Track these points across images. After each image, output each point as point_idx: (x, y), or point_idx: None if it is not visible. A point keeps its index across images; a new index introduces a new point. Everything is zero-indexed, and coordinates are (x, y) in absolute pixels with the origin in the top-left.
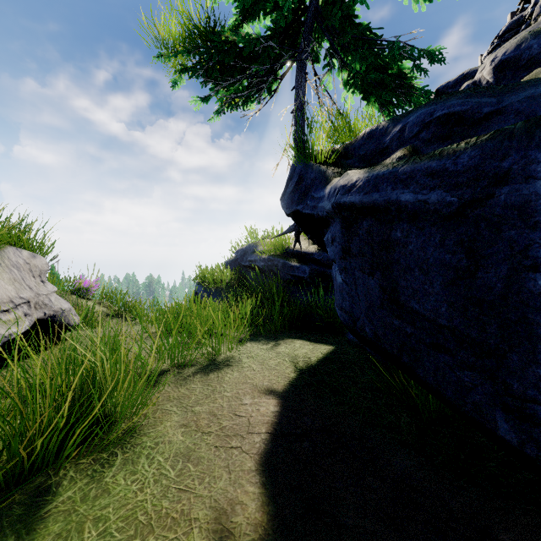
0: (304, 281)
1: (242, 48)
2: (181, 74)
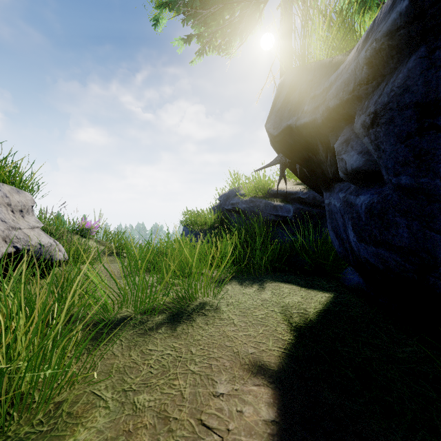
0: (288, 220)
1: None
2: (161, 10)
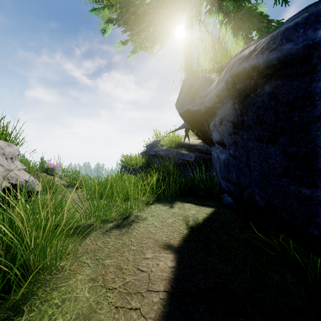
0: (191, 163)
1: (148, 3)
2: (108, 24)
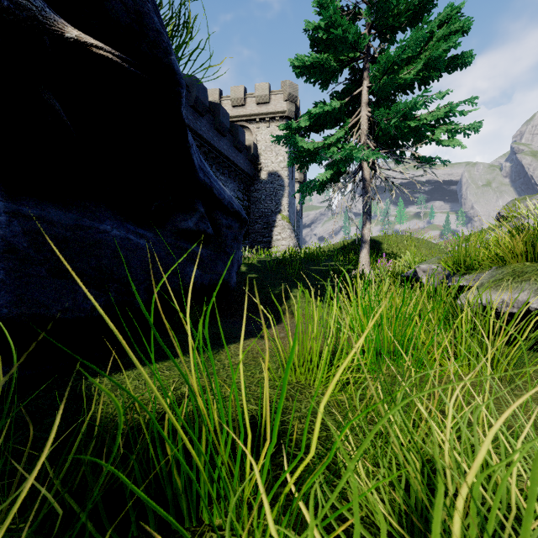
0: None
1: None
2: None
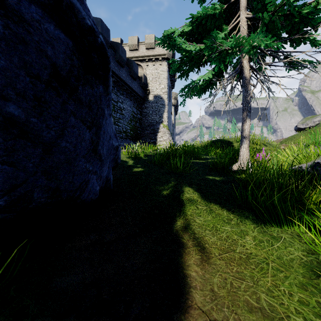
0: None
1: None
2: None
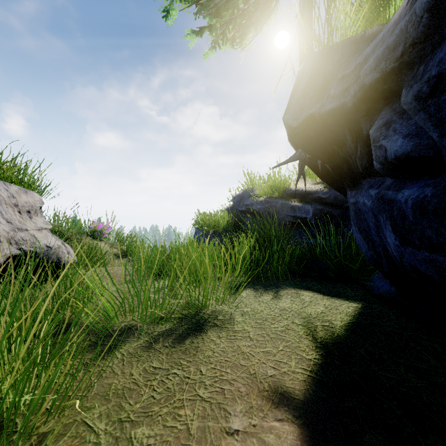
0: (307, 222)
1: None
2: (172, 0)
